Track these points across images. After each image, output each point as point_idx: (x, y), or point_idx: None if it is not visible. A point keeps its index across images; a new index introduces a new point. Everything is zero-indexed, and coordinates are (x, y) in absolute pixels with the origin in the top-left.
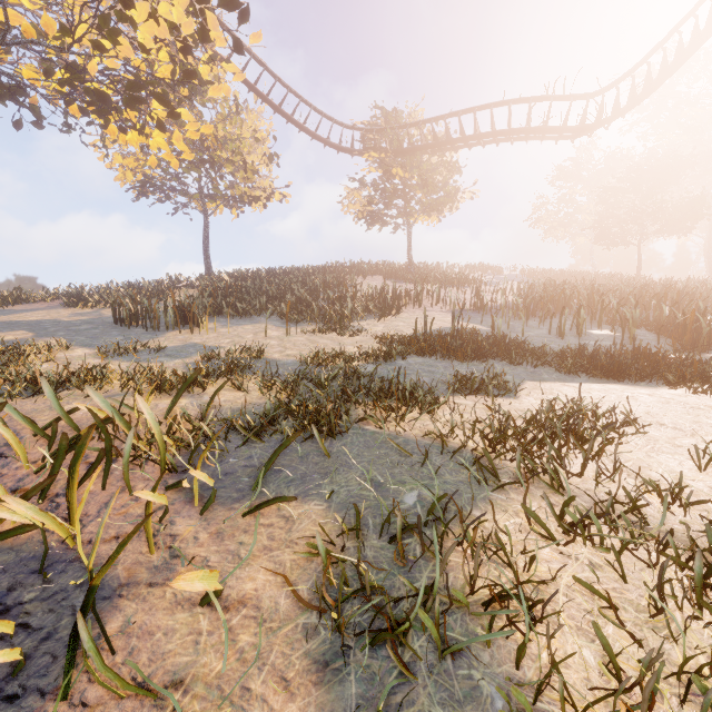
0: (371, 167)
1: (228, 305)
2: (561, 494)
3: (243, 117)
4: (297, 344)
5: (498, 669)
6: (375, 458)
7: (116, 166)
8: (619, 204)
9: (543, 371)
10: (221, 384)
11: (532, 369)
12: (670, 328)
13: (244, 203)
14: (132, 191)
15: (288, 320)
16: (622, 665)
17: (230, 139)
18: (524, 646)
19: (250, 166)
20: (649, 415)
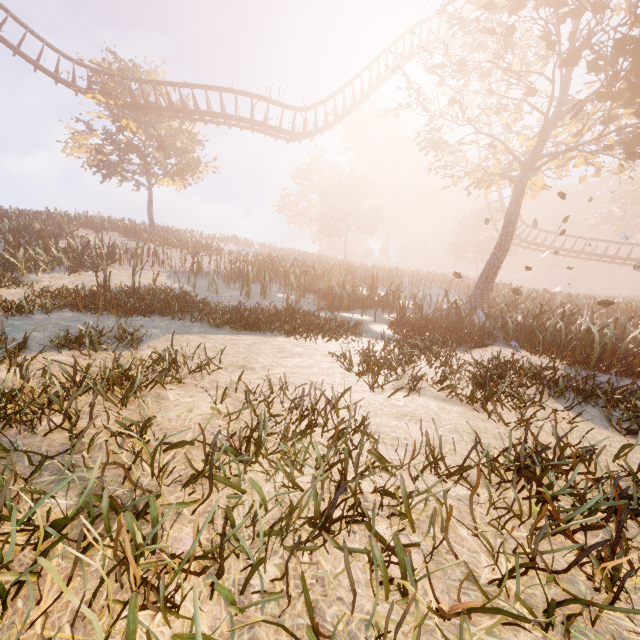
0: (100, 112)
1: None
2: (0, 457)
3: None
4: None
5: None
6: None
7: None
8: (334, 205)
9: (199, 325)
10: None
11: (189, 324)
12: (326, 294)
13: None
14: None
15: None
16: None
17: None
18: None
19: None
20: (243, 359)
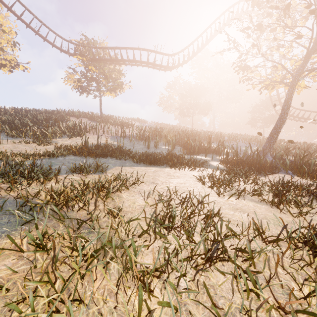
0: (79, 63)
1: None
2: (62, 221)
3: None
4: (2, 148)
5: None
6: None
7: None
8: (186, 101)
9: (128, 162)
10: None
11: (124, 161)
12: (186, 146)
13: None
14: None
15: (10, 136)
16: None
17: None
18: None
19: None
20: (152, 179)
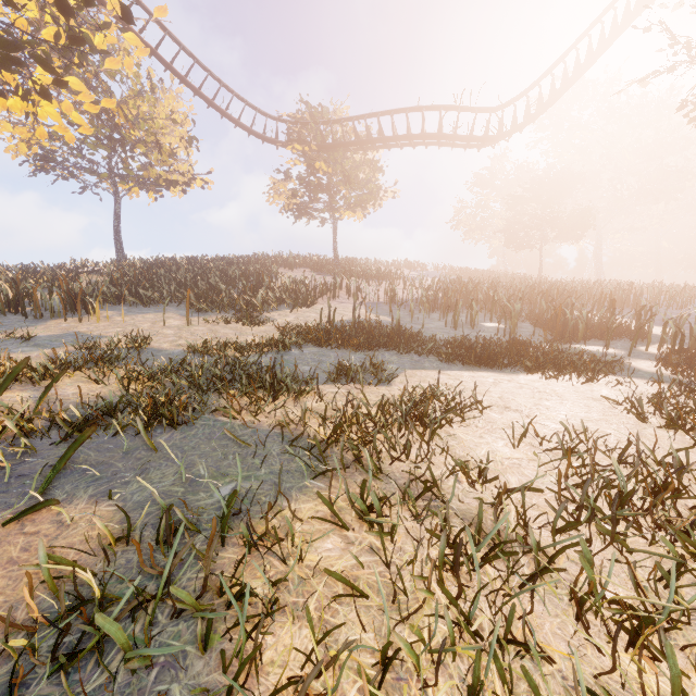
0: (296, 160)
1: (131, 292)
2: (378, 478)
3: (158, 96)
4: (195, 333)
5: (205, 678)
6: (210, 451)
7: (4, 135)
8: (524, 211)
9: (427, 359)
10: (58, 375)
11: (417, 358)
12: (546, 322)
13: (161, 186)
14: (29, 165)
15: (196, 310)
16: (342, 656)
17: (142, 118)
18: (223, 652)
19: (165, 148)
20: (500, 399)
